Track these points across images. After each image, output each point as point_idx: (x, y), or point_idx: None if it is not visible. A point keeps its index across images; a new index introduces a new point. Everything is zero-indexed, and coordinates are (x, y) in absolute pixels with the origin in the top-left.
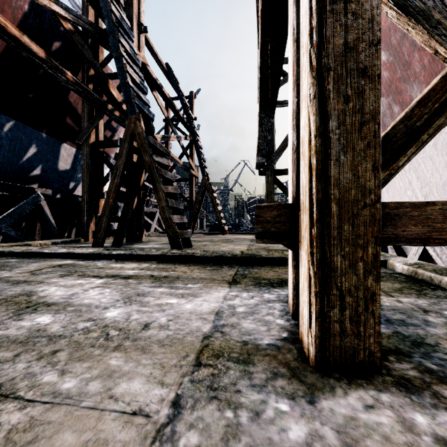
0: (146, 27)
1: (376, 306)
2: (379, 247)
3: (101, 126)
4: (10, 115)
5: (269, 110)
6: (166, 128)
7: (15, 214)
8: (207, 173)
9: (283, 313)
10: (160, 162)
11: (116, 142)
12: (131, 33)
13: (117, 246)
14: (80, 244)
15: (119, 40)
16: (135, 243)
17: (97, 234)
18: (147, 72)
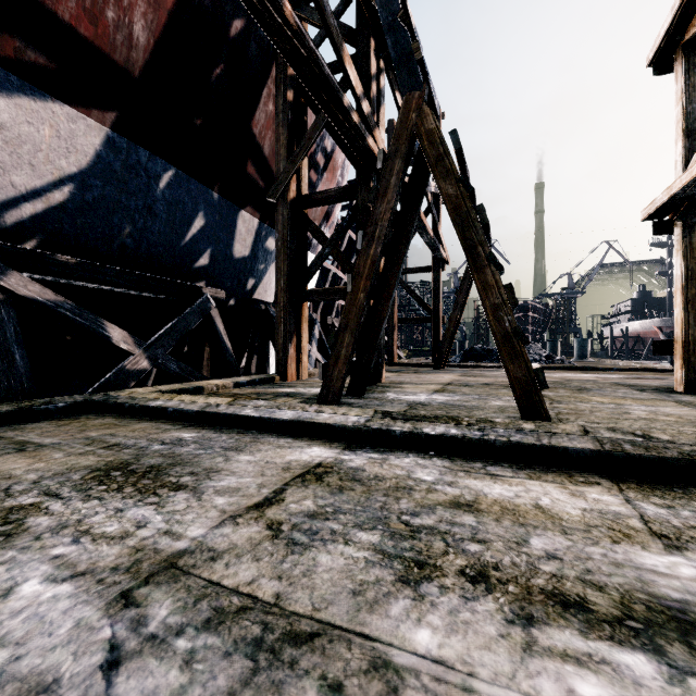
0: None
1: None
2: None
3: (304, 170)
4: (168, 159)
5: None
6: None
7: (176, 331)
8: None
9: None
10: (474, 198)
11: (335, 193)
12: None
13: (358, 396)
14: (278, 386)
15: None
16: (379, 387)
17: (330, 370)
18: None
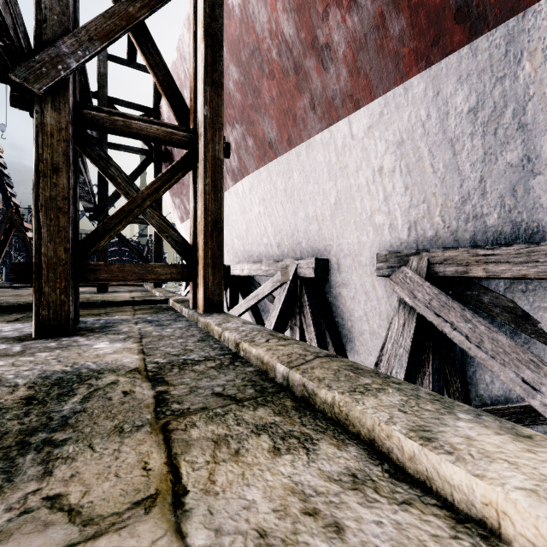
0: None
1: (66, 307)
2: (67, 283)
3: None
4: None
5: None
6: None
7: None
8: (17, 204)
9: None
10: None
11: None
12: None
13: None
14: None
15: None
16: None
17: None
18: None
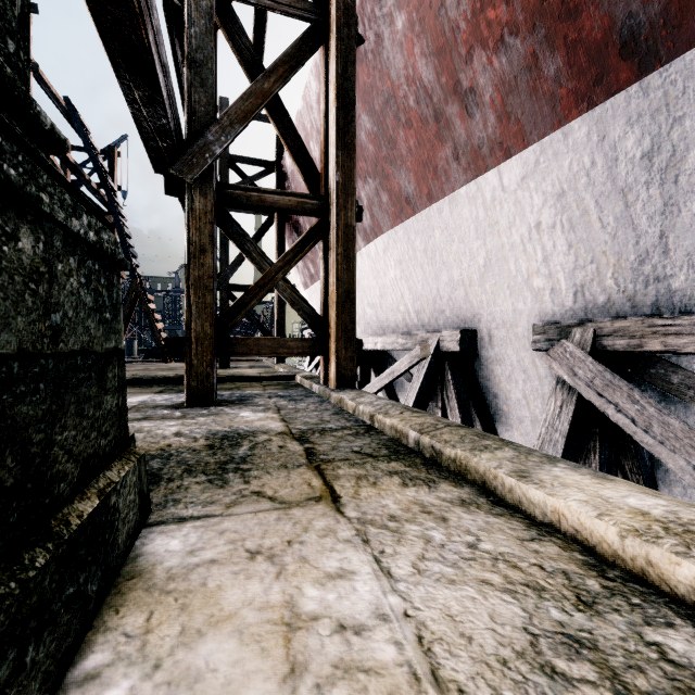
0: (36, 64)
1: (211, 379)
2: (212, 356)
3: None
4: None
5: None
6: None
7: None
8: (140, 275)
9: None
10: None
11: None
12: None
13: None
14: None
15: None
16: None
17: None
18: None
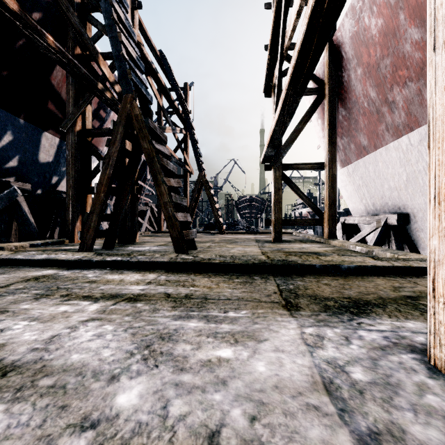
0: (140, 3)
1: None
2: None
3: (89, 113)
4: None
5: (300, 84)
6: (159, 121)
7: None
8: (204, 169)
9: (442, 383)
10: (161, 150)
11: (107, 131)
12: (125, 1)
13: (109, 249)
14: (64, 246)
15: (112, 5)
16: (129, 244)
17: (85, 235)
18: (141, 53)
